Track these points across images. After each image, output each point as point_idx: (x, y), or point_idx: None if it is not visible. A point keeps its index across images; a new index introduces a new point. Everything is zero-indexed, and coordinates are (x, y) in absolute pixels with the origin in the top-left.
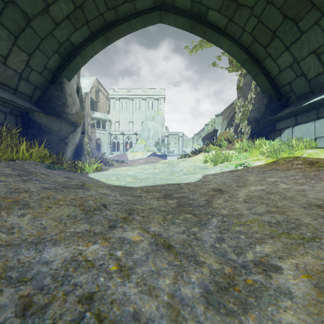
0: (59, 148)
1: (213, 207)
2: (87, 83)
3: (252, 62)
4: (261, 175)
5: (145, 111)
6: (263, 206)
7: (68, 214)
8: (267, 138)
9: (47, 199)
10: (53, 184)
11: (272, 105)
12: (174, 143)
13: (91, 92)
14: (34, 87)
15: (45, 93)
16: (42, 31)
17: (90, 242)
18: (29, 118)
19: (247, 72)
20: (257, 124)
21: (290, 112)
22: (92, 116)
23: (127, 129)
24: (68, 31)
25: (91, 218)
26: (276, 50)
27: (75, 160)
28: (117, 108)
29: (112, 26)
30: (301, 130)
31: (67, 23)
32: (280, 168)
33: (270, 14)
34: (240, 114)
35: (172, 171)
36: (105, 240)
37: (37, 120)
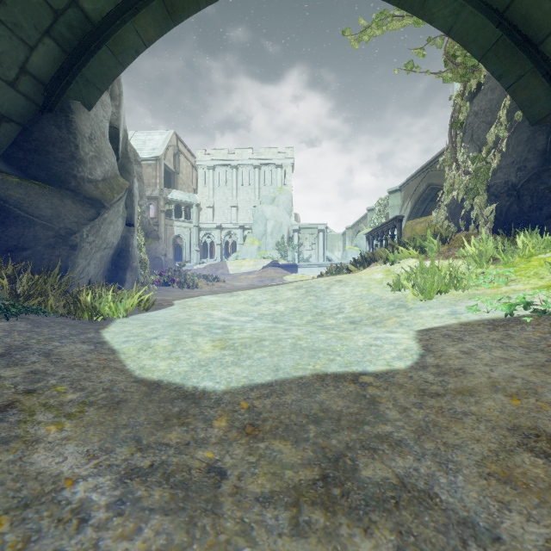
0: (55, 257)
1: None
2: (160, 140)
3: (513, 45)
4: None
5: (258, 187)
6: None
7: None
8: (543, 232)
9: None
10: None
11: None
12: (311, 243)
13: (166, 157)
14: None
15: (28, 132)
16: None
17: None
18: None
19: (495, 75)
20: (517, 198)
21: None
22: (167, 197)
23: (227, 220)
24: None
25: None
26: None
27: (113, 279)
28: (211, 183)
29: None
30: None
31: None
32: None
33: None
34: (466, 178)
35: (317, 311)
36: None
37: None
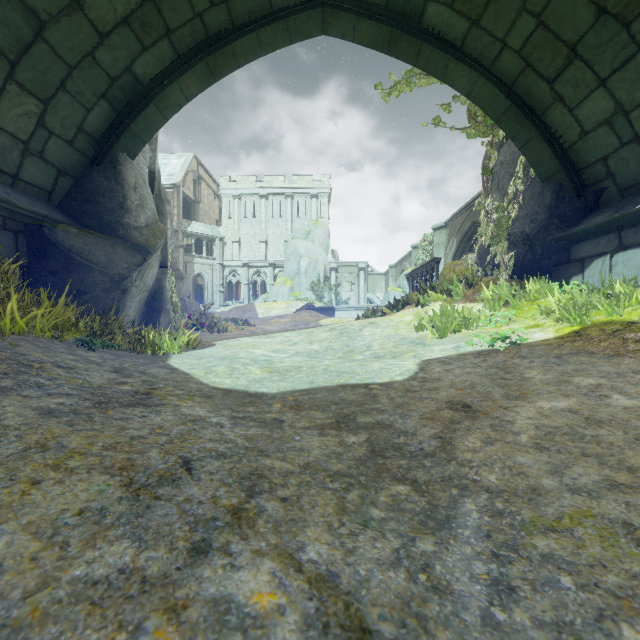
0: (110, 300)
1: (460, 461)
2: (177, 165)
3: (520, 114)
4: (558, 368)
5: (291, 219)
6: (591, 464)
7: (81, 506)
8: (551, 278)
9: (38, 453)
10: (76, 396)
11: (564, 206)
12: (350, 284)
13: (185, 184)
14: (57, 172)
15: (81, 184)
16: (71, 51)
17: (122, 630)
18: (43, 237)
19: (509, 136)
20: (530, 247)
21: (606, 222)
22: (186, 230)
23: (255, 257)
24: (127, 51)
25: (146, 515)
26: (576, 88)
27: (147, 322)
28: (236, 214)
29: (221, 42)
30: (634, 261)
31: (125, 34)
32: (597, 351)
33: (566, 7)
34: (491, 225)
35: (348, 349)
36: (169, 614)
37: (61, 242)
